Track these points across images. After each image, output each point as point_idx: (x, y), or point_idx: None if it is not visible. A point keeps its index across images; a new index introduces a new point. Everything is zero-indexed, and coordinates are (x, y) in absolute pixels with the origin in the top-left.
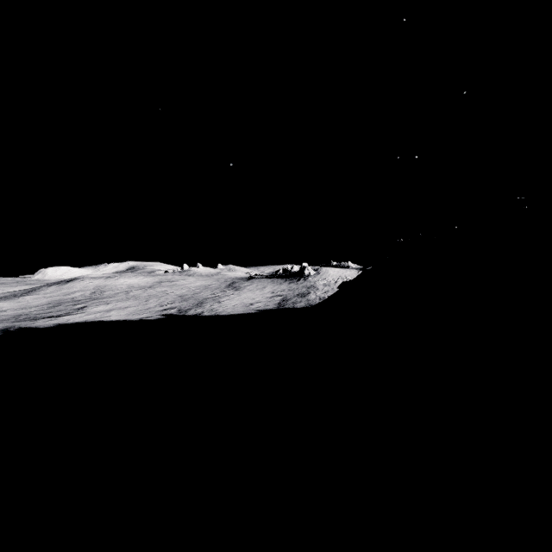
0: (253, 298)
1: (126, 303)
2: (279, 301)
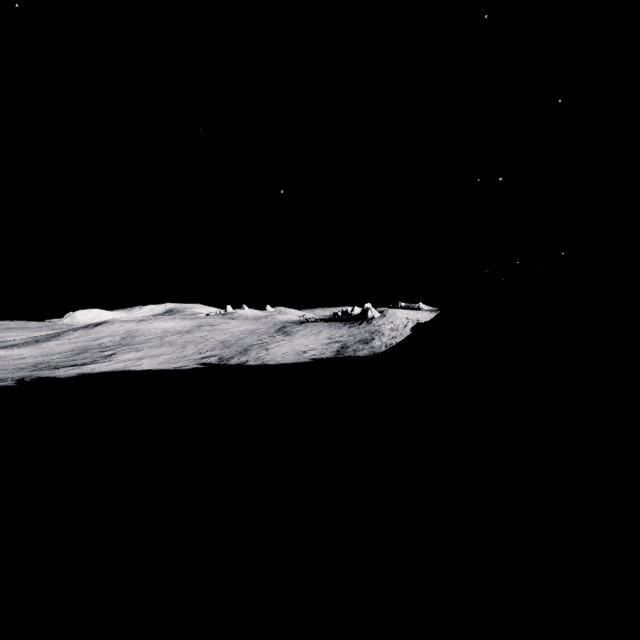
0: (306, 345)
1: (160, 350)
2: (338, 348)
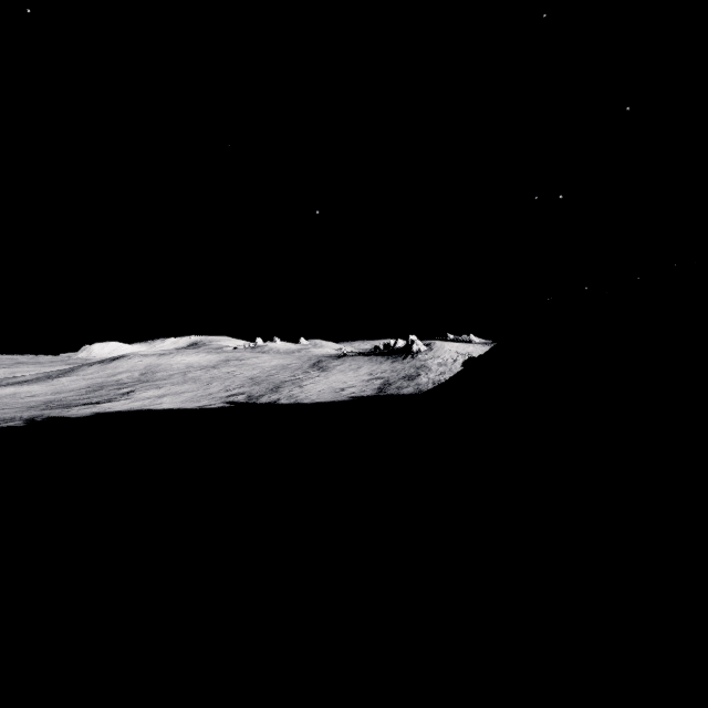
0: (344, 382)
1: (182, 387)
2: (379, 385)
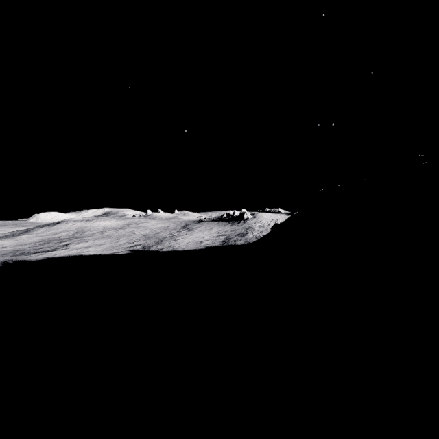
0: (202, 237)
1: (101, 241)
2: (224, 239)
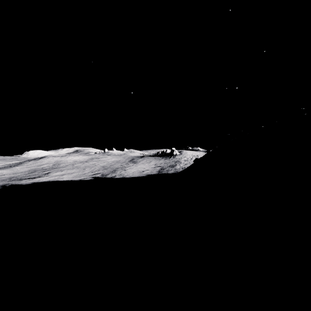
0: (144, 168)
1: (72, 170)
2: (159, 169)
